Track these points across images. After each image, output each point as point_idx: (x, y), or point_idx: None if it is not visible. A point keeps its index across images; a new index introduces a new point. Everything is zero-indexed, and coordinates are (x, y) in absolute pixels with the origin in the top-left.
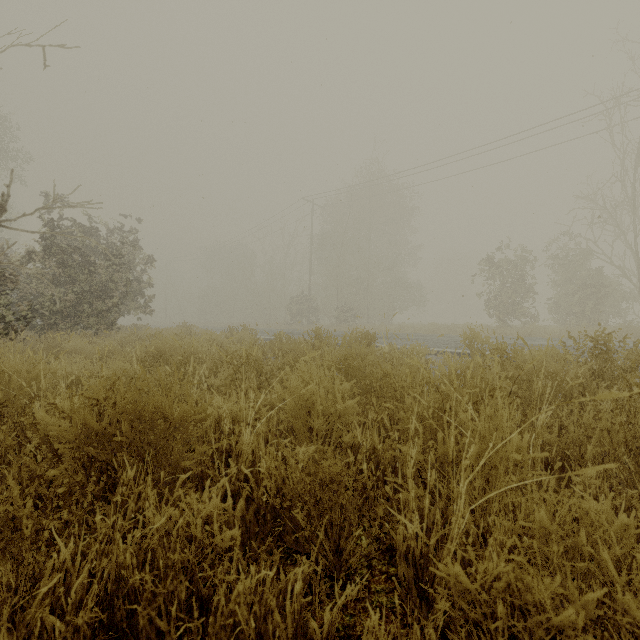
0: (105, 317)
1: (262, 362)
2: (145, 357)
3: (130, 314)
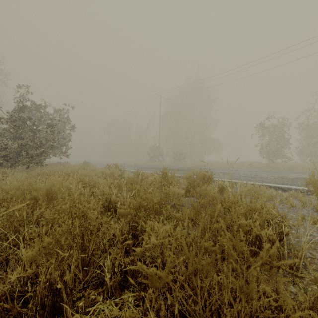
0: (34, 158)
1: (117, 199)
2: (2, 199)
3: (56, 156)
